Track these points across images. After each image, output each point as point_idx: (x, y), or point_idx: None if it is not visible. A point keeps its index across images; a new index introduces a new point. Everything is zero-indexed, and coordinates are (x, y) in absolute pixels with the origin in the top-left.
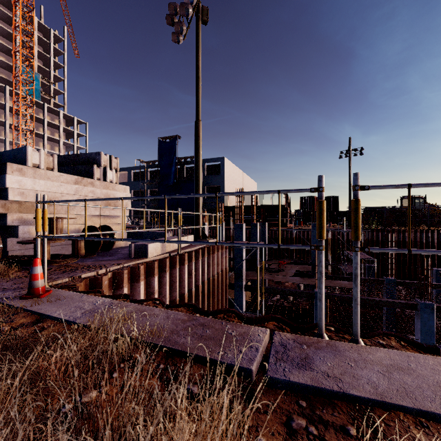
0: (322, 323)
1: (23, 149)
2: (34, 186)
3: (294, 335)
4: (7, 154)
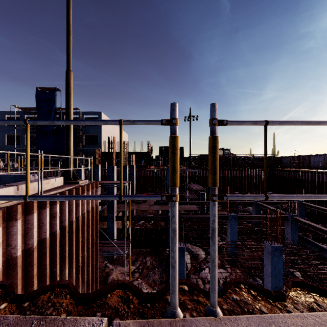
0: (176, 296)
1: None
2: None
3: (140, 322)
4: None
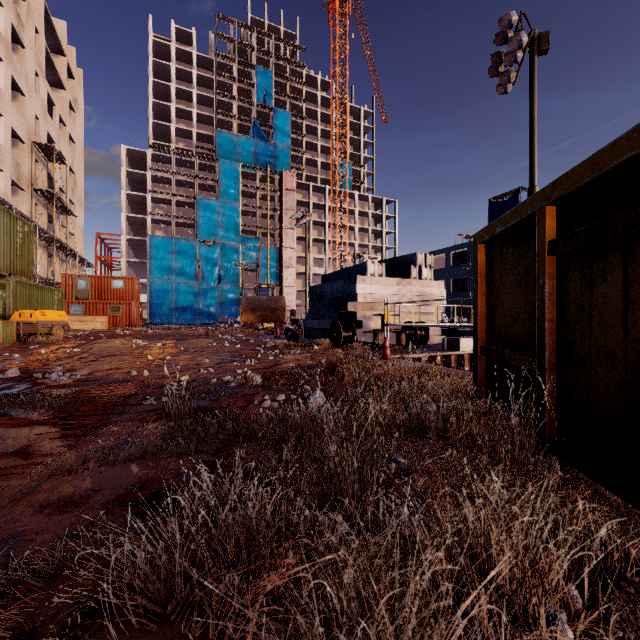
0: None
1: (364, 264)
2: (370, 290)
3: None
4: (353, 268)
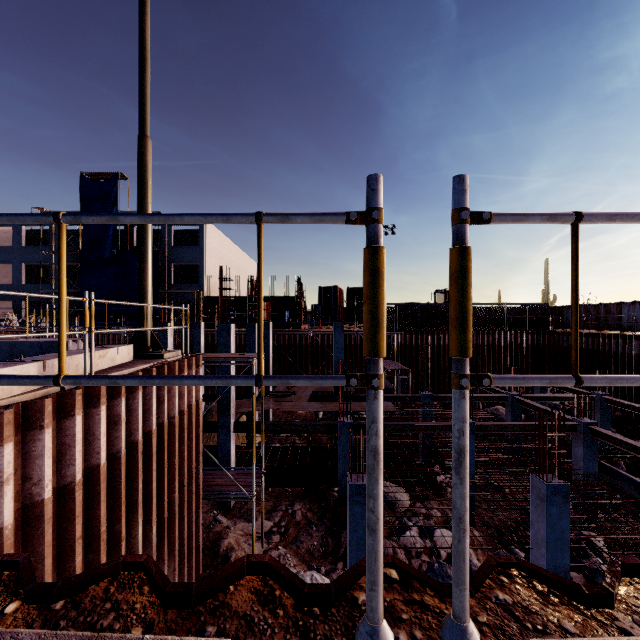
0: (379, 595)
1: None
2: None
3: None
4: None
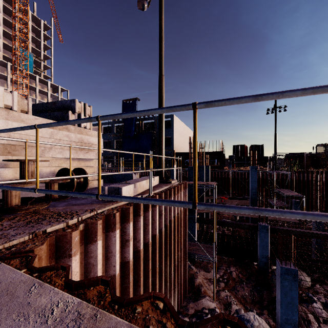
0: None
1: None
2: (6, 128)
3: None
4: None
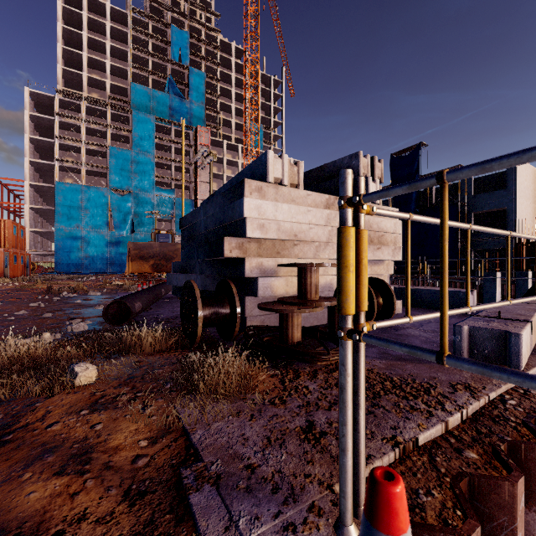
0: None
1: (262, 158)
2: (275, 214)
3: None
4: (243, 174)
